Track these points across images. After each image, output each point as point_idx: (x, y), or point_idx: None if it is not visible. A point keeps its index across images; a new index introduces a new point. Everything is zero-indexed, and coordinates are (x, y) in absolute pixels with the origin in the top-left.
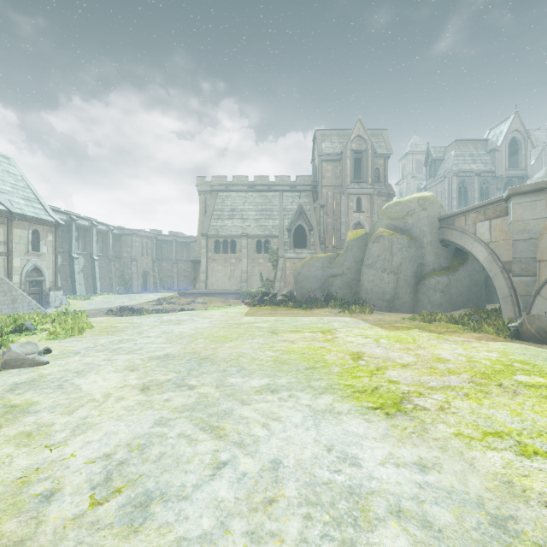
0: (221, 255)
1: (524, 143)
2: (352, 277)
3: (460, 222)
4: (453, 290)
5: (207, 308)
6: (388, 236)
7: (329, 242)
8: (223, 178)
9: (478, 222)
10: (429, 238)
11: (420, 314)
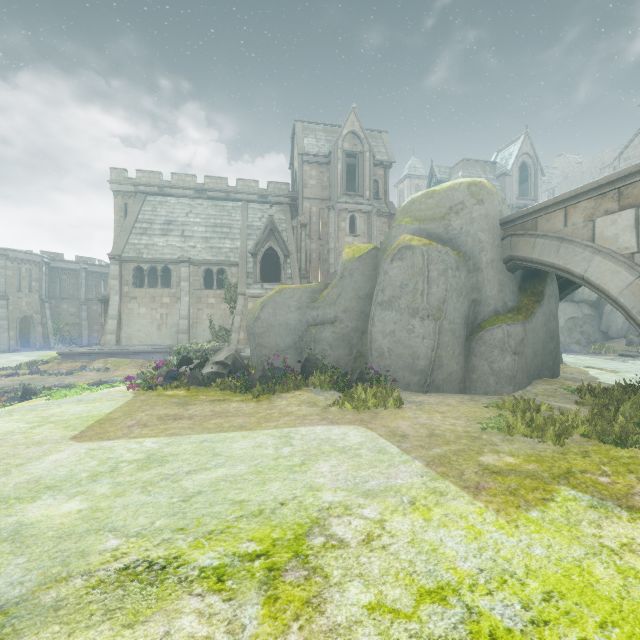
0: (146, 290)
1: (534, 169)
2: (352, 325)
3: (551, 222)
4: (529, 348)
5: (58, 393)
6: (422, 246)
7: (313, 276)
8: (155, 174)
9: (600, 216)
10: (490, 255)
11: (516, 414)
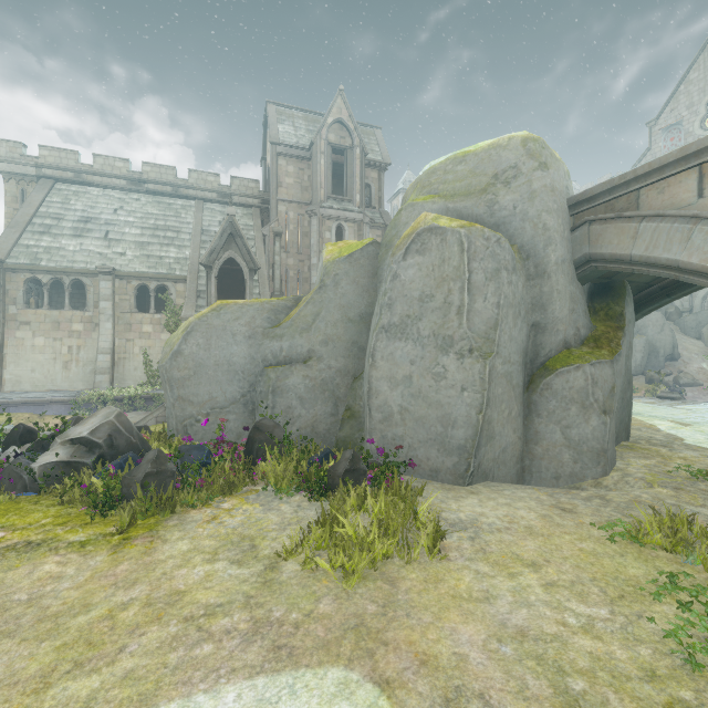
0: (46, 312)
1: None
2: (338, 365)
3: (670, 193)
4: (617, 401)
5: None
6: (459, 228)
7: None
8: (69, 154)
9: None
10: (560, 251)
11: None
